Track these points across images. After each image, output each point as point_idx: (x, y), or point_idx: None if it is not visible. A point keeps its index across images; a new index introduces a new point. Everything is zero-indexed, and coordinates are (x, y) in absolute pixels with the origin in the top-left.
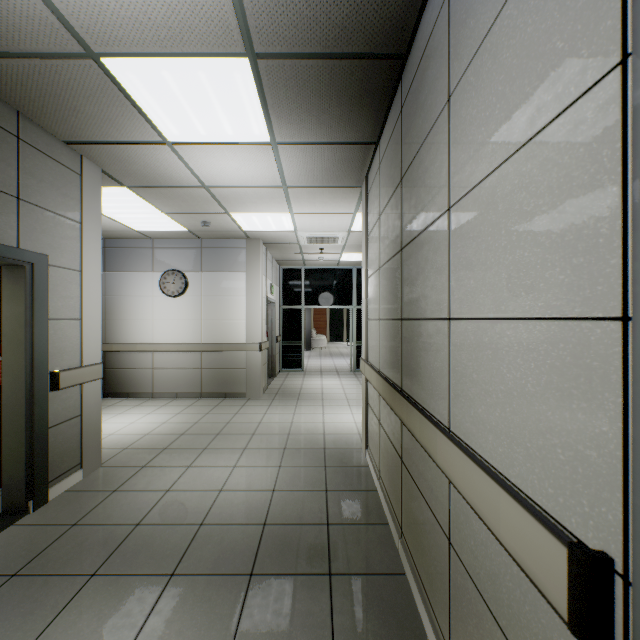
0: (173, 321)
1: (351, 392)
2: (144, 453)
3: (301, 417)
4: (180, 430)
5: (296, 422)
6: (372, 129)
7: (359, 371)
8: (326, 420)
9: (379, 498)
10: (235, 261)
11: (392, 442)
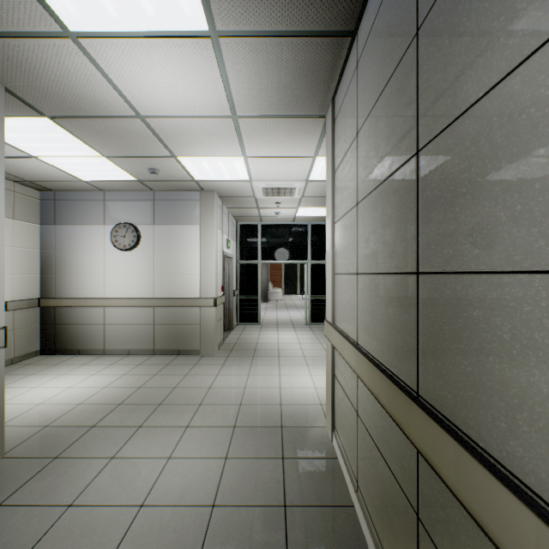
0: (125, 275)
1: (308, 348)
2: (65, 434)
3: (256, 380)
4: (119, 398)
5: (250, 387)
6: (351, 2)
7: (314, 324)
8: (283, 384)
9: (359, 523)
10: (189, 214)
11: (388, 464)
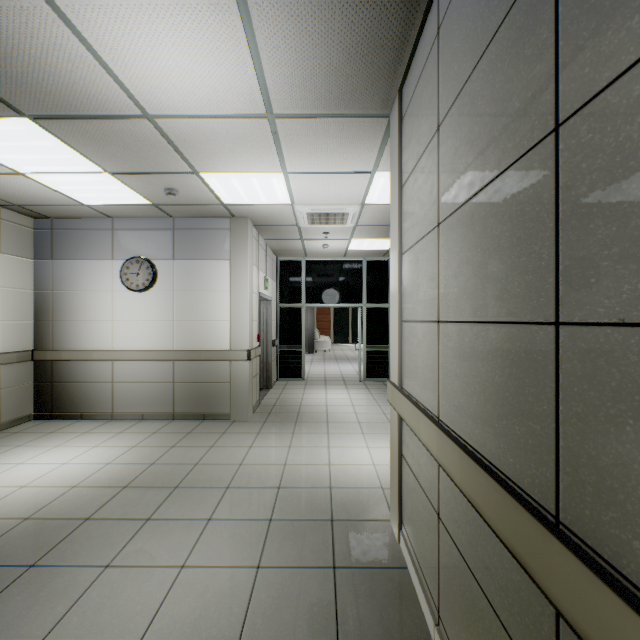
0: (138, 322)
1: (363, 411)
2: (49, 530)
3: (299, 454)
4: (125, 478)
5: (291, 463)
6: None
7: (370, 380)
8: (333, 460)
9: None
10: (216, 246)
11: (495, 609)
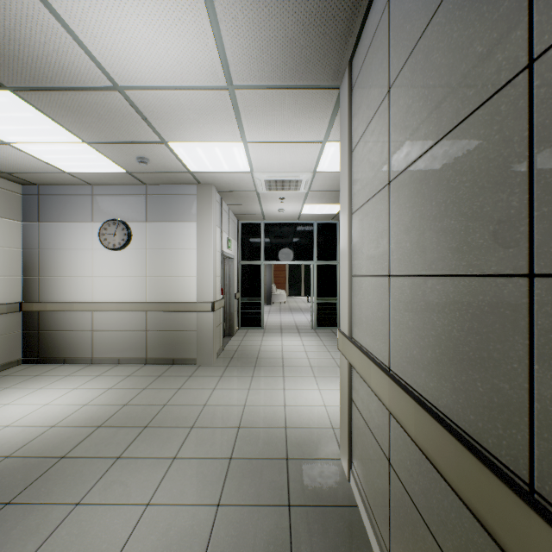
0: (115, 277)
1: (315, 356)
2: (27, 468)
3: (257, 395)
4: (99, 419)
5: (250, 404)
6: None
7: (320, 329)
8: (288, 401)
9: None
10: (184, 210)
11: None
